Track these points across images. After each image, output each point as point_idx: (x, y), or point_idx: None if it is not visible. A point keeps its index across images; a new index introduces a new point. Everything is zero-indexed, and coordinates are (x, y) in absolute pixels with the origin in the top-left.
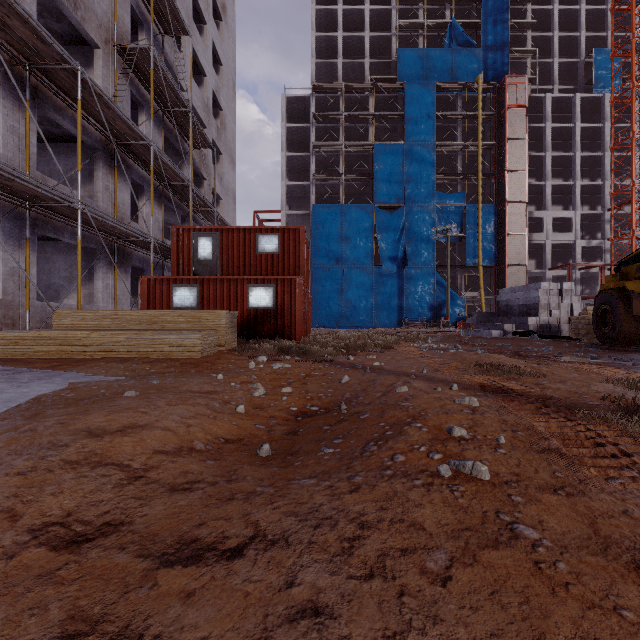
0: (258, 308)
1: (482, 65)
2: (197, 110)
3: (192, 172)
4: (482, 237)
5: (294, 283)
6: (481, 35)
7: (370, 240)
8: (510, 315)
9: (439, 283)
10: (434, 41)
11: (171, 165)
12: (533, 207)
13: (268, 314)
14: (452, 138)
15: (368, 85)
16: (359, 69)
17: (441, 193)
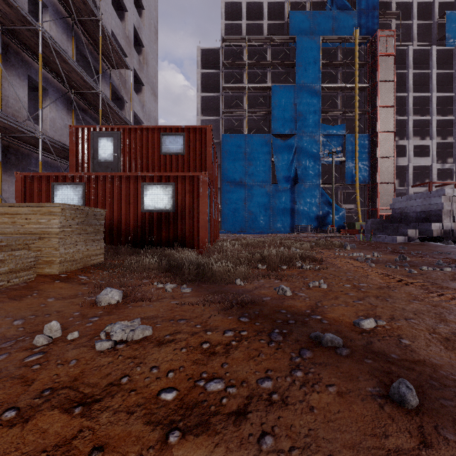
0: (154, 210)
1: (357, 24)
2: (117, 37)
3: (110, 90)
4: (358, 160)
5: (197, 181)
6: (356, 0)
7: (268, 163)
8: (405, 222)
9: (324, 197)
10: (318, 7)
11: (72, 63)
12: (396, 138)
13: (166, 217)
14: (333, 83)
15: (266, 38)
16: (259, 29)
17: (325, 125)
